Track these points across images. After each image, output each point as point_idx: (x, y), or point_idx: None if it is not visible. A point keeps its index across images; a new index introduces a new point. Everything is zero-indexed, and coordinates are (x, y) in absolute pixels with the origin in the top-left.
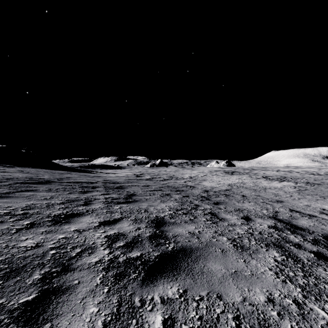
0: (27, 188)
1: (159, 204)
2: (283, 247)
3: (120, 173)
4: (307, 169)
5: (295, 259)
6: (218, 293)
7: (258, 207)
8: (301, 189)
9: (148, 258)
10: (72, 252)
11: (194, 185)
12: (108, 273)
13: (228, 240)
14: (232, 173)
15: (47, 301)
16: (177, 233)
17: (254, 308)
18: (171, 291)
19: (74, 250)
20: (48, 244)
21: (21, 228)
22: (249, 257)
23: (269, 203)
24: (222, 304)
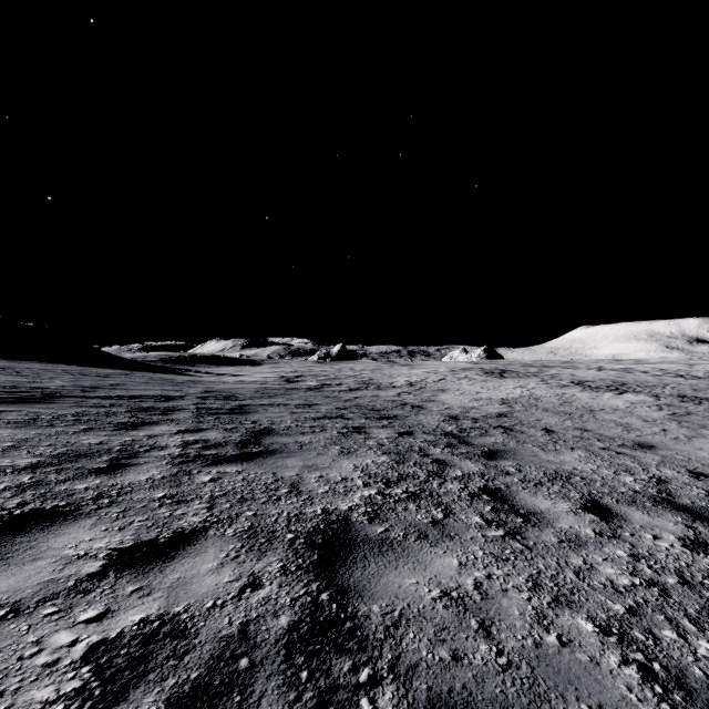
0: None
1: (336, 462)
2: None
3: (248, 376)
4: (663, 366)
5: None
6: None
7: (601, 464)
8: (677, 413)
9: None
10: None
11: (421, 403)
12: None
13: (603, 633)
14: (502, 375)
15: None
16: (401, 602)
17: None
18: None
19: None
20: None
21: None
22: None
23: (624, 451)
24: None
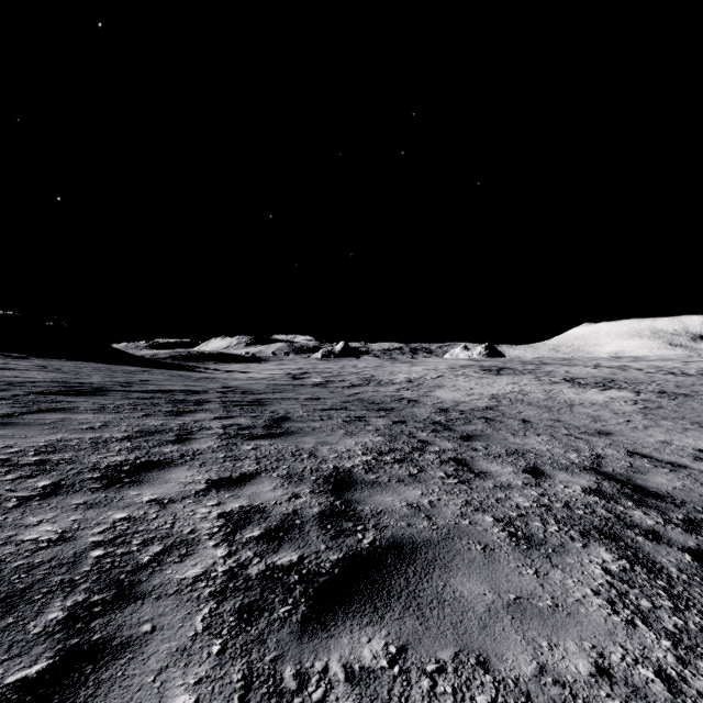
0: (53, 404)
1: (342, 440)
2: (621, 538)
3: (257, 372)
4: (659, 364)
5: (650, 568)
6: (480, 655)
7: (557, 446)
8: (648, 407)
9: (317, 567)
10: (141, 554)
11: (417, 398)
12: (224, 605)
13: (497, 522)
14: (498, 372)
15: (74, 679)
16: (382, 506)
17: (567, 692)
18: (369, 649)
19: (147, 549)
20: (89, 533)
21: (30, 497)
22: (547, 563)
23: (582, 436)
24: (491, 683)
